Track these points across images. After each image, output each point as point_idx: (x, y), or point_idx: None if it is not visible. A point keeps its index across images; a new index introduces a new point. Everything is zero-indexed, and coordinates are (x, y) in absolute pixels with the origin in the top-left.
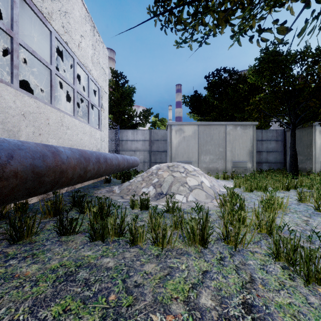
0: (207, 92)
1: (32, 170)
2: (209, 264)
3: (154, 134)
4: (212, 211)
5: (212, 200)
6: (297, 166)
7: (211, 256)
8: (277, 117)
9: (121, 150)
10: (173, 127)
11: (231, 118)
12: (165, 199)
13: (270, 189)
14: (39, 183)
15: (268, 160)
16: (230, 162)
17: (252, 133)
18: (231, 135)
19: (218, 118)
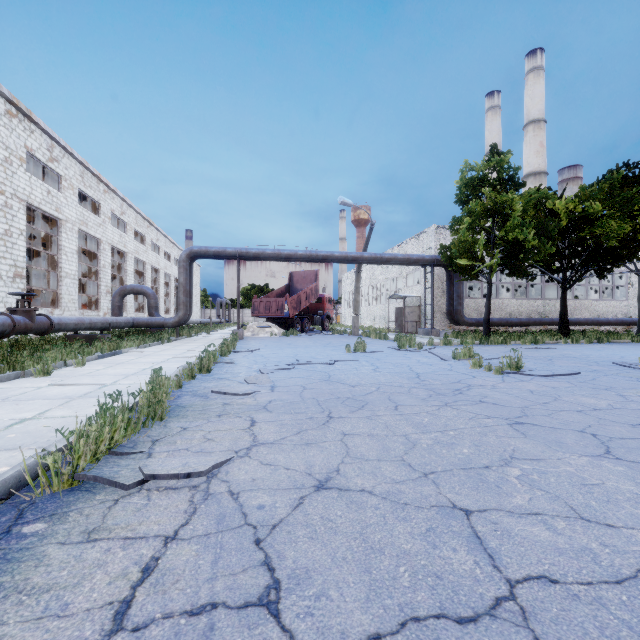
0: None
1: (575, 322)
2: None
3: None
4: None
5: None
6: None
7: None
8: None
9: None
10: None
11: None
12: None
13: None
14: (576, 324)
15: None
16: None
17: None
18: None
19: None
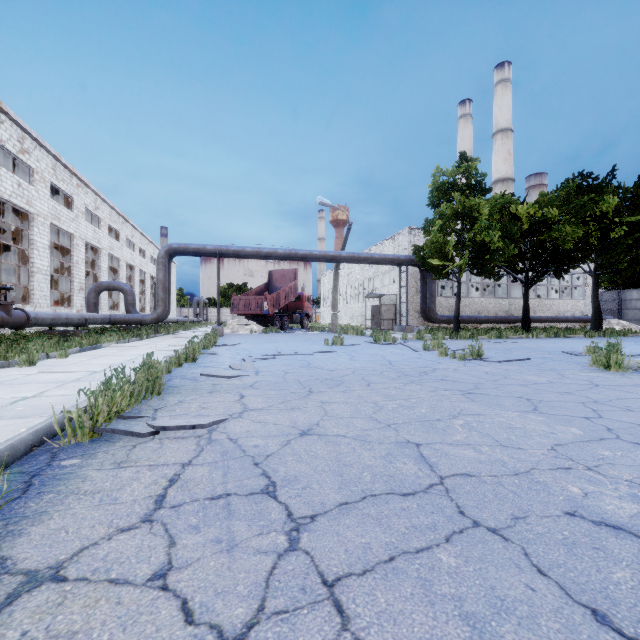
0: None
1: (537, 319)
2: None
3: None
4: None
5: None
6: None
7: None
8: None
9: (624, 309)
10: None
11: None
12: None
13: None
14: (538, 321)
15: None
16: None
17: None
18: None
19: None
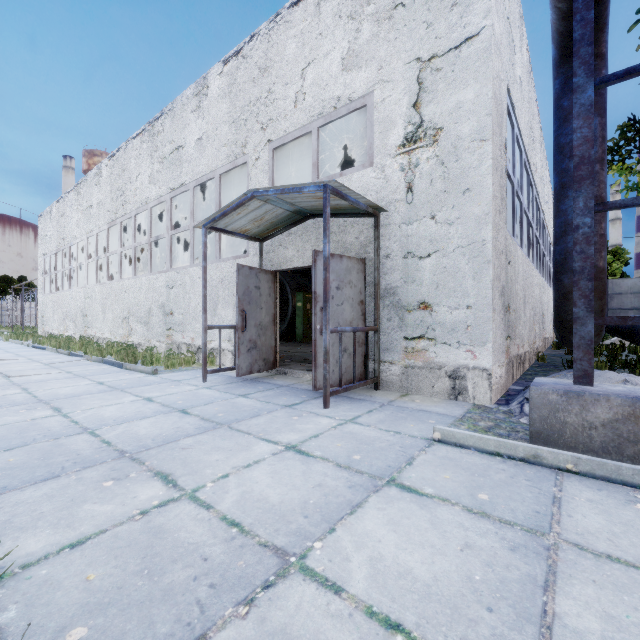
0: None
1: None
2: None
3: (614, 286)
4: None
5: None
6: None
7: None
8: None
9: None
10: None
11: None
12: None
13: None
14: None
15: None
16: None
17: None
18: None
19: None
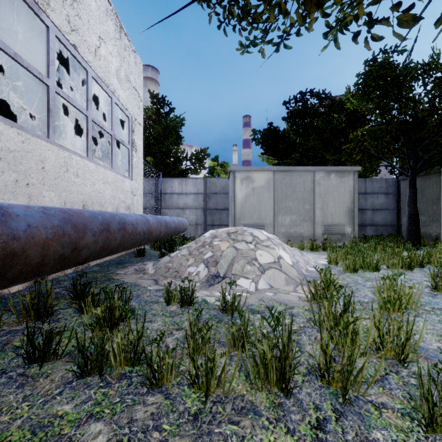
0: (287, 125)
1: None
2: (296, 441)
3: (211, 185)
4: (296, 309)
5: (296, 287)
6: (419, 231)
7: (300, 416)
8: (388, 159)
9: (163, 208)
10: (238, 174)
11: (321, 161)
12: (223, 285)
13: (382, 267)
14: None
15: (374, 222)
16: (321, 225)
17: (353, 182)
18: (322, 185)
19: (302, 161)
